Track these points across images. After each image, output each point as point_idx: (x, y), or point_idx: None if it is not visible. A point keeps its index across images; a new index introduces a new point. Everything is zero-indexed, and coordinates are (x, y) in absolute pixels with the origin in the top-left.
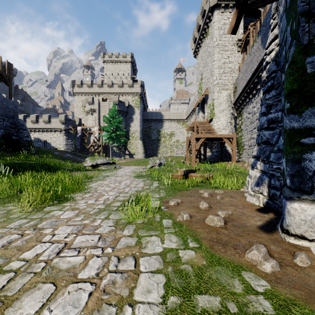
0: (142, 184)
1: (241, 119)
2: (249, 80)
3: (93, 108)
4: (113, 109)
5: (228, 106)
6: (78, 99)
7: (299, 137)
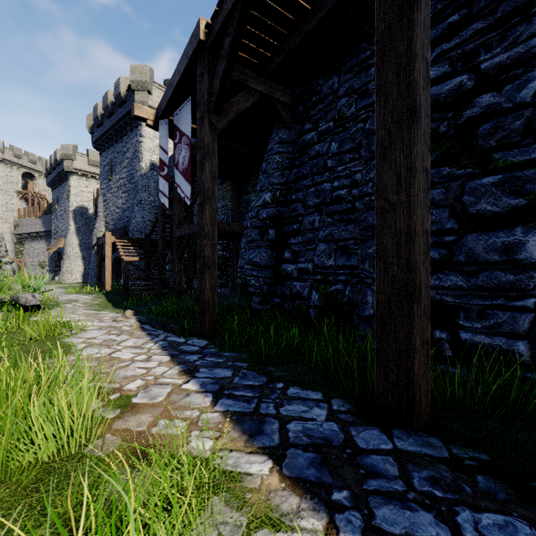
0: None
1: (23, 247)
2: (34, 232)
3: None
4: None
5: (11, 235)
6: None
7: (57, 270)
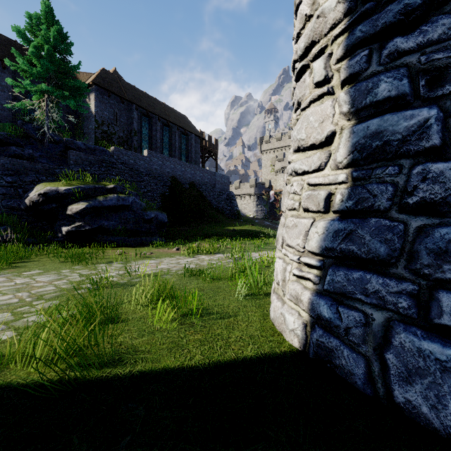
0: None
1: None
2: None
3: (284, 166)
4: None
5: None
6: (266, 157)
7: None
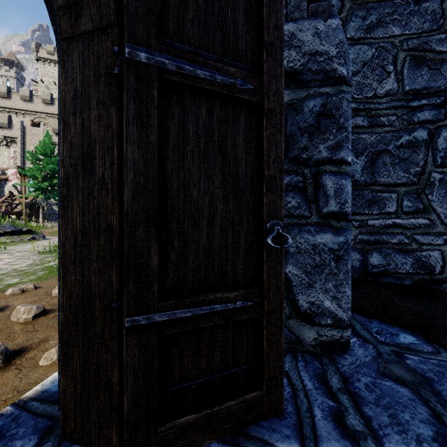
0: (28, 263)
1: None
2: None
3: (10, 136)
4: (46, 140)
5: None
6: None
7: None
